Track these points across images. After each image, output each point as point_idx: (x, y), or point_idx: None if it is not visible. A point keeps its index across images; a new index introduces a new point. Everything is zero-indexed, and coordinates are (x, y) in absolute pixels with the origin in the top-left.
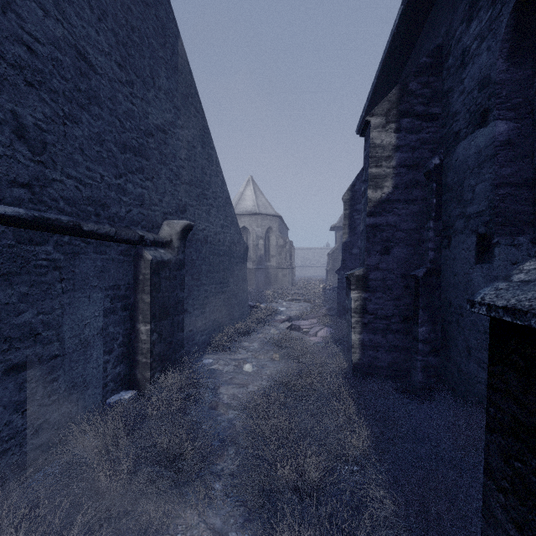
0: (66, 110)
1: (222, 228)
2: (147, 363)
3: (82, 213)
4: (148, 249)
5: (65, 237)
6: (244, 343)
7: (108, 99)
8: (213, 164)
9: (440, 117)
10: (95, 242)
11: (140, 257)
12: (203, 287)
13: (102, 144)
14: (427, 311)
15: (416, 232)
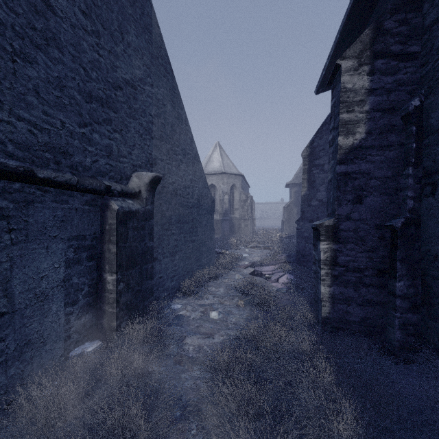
0: (16, 46)
1: (191, 182)
2: (113, 313)
3: (38, 159)
4: (115, 200)
5: (15, 184)
6: (211, 288)
7: (70, 44)
8: (183, 123)
9: (419, 56)
10: (55, 191)
11: (106, 207)
12: (172, 236)
13: (63, 90)
14: (406, 264)
15: (392, 180)
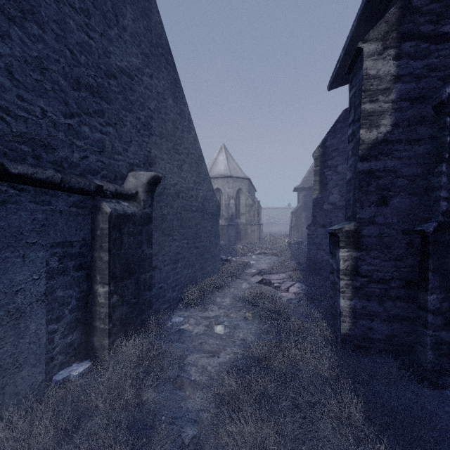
0: None
1: (194, 184)
2: (105, 330)
3: (11, 152)
4: (108, 201)
5: None
6: (216, 299)
7: (53, 21)
8: (186, 120)
9: None
10: (34, 189)
11: (97, 210)
12: (174, 243)
13: (44, 72)
14: (439, 274)
15: (422, 178)
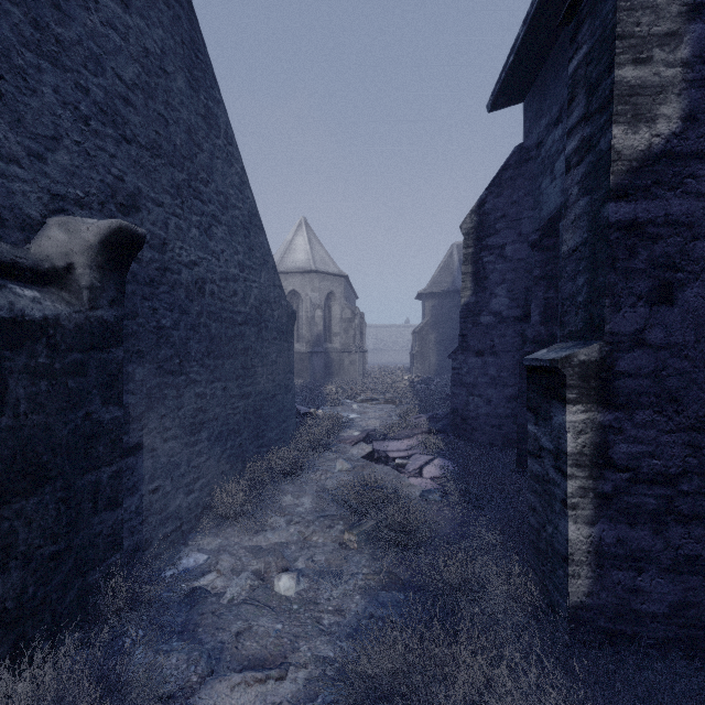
0: None
1: (241, 269)
2: None
3: None
4: None
5: None
6: (285, 498)
7: None
8: (220, 136)
9: None
10: None
11: None
12: (191, 388)
13: None
14: None
15: None
